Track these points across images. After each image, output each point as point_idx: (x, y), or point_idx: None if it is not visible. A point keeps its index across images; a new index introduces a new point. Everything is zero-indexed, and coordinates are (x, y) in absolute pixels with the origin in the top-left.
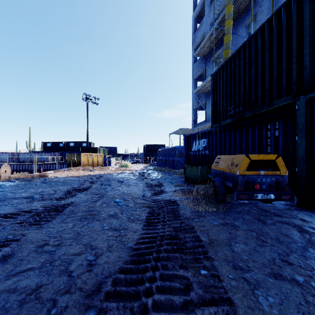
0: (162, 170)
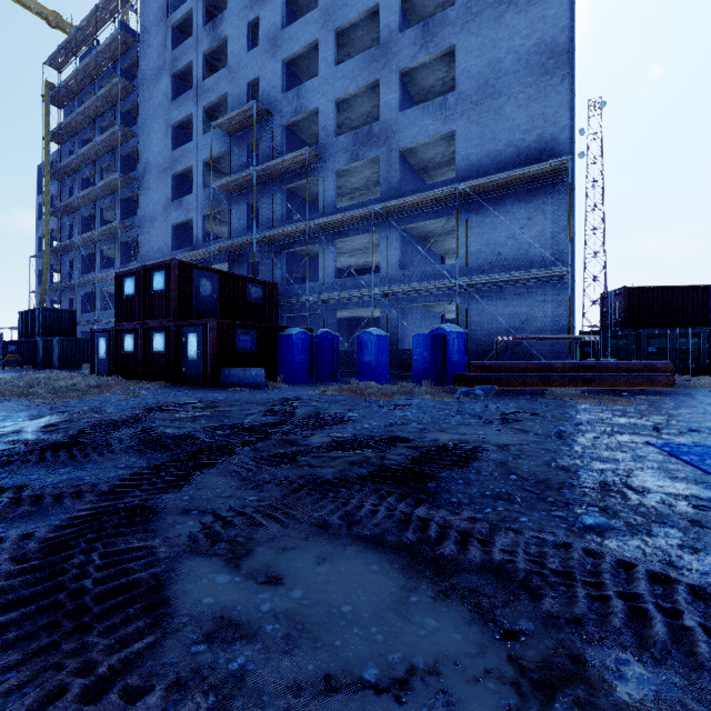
0: None
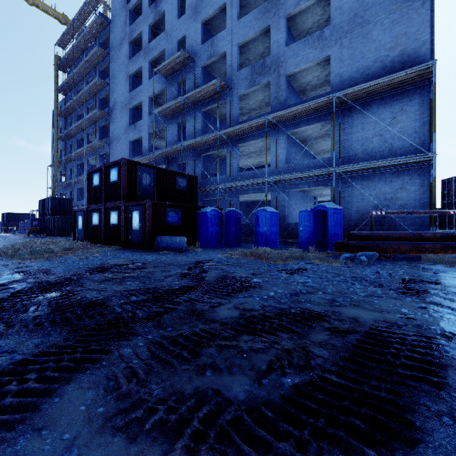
0: (21, 235)
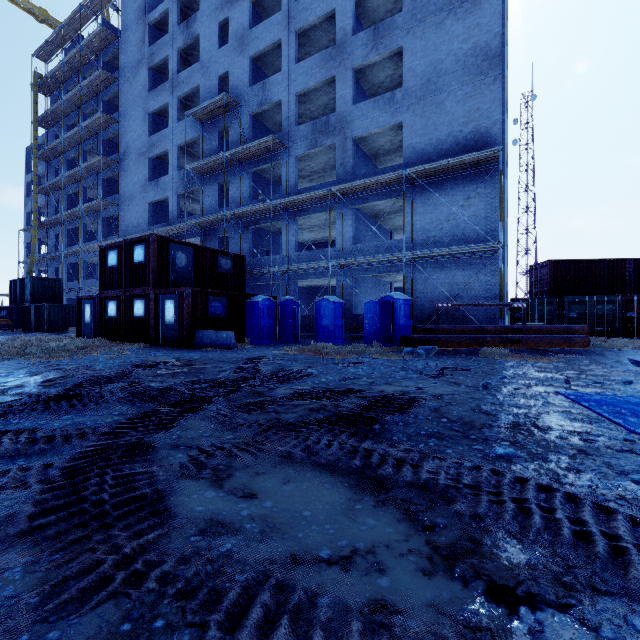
0: None
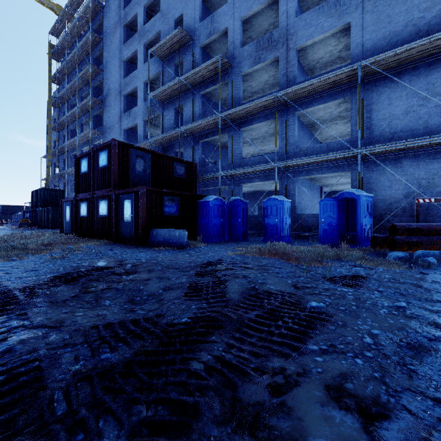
0: (13, 227)
